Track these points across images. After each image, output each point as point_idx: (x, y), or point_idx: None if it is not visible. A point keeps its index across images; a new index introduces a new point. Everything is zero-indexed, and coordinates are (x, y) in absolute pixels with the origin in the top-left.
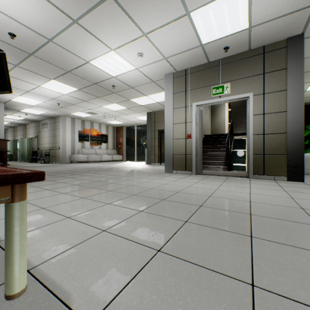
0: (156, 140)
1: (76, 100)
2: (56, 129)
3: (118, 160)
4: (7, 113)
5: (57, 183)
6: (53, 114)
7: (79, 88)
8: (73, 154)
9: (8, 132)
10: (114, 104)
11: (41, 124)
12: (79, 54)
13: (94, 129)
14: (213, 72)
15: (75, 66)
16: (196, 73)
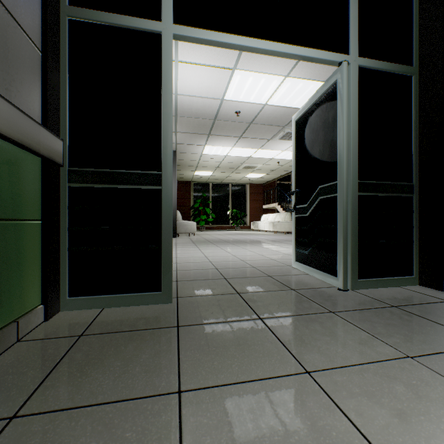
0: None
1: None
2: None
3: None
4: None
5: None
6: None
7: None
8: None
9: None
10: None
11: None
12: None
13: None
14: None
15: None
16: None
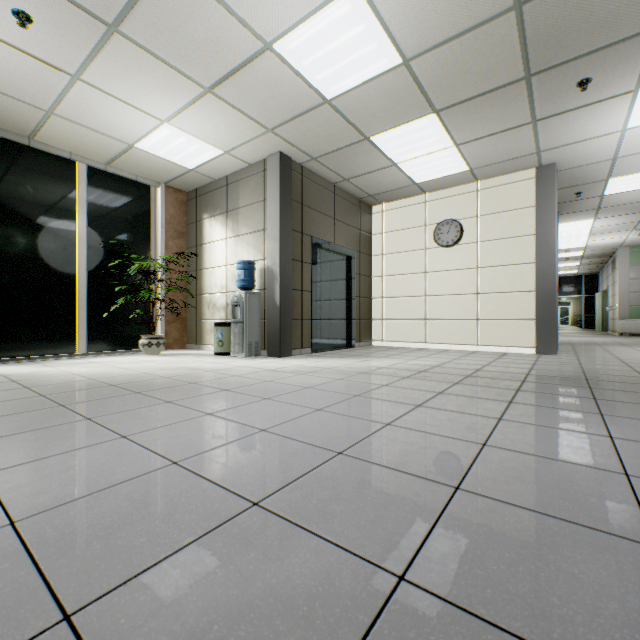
0: (306, 269)
1: None
2: None
3: None
4: None
5: None
6: None
7: None
8: None
9: None
10: (394, 58)
11: None
12: None
13: None
14: None
15: None
16: None
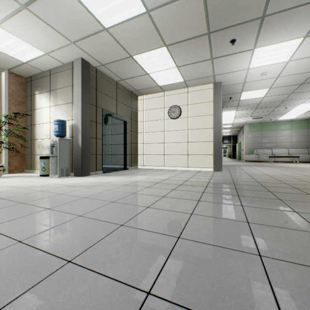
0: (99, 127)
1: None
2: None
3: None
4: None
5: None
6: None
7: None
8: None
9: None
10: (141, 7)
11: None
12: None
13: None
14: None
15: None
16: None
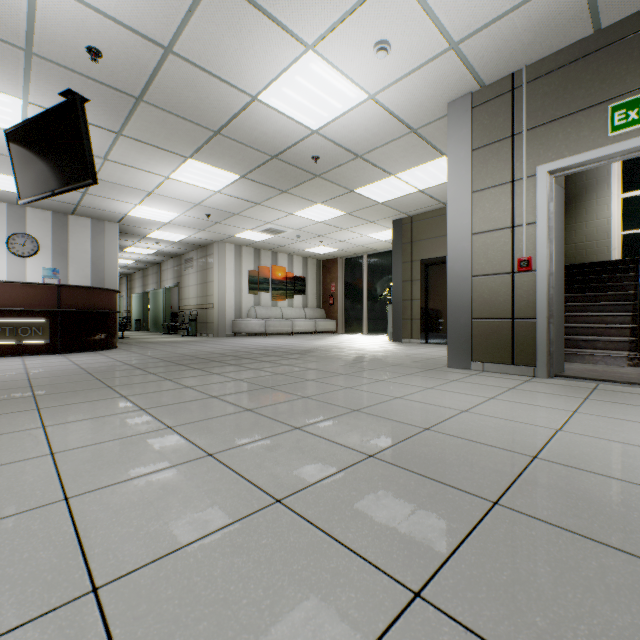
0: (414, 285)
1: (239, 204)
2: (208, 269)
3: (328, 330)
4: (127, 243)
5: (177, 390)
6: (202, 239)
7: (243, 173)
8: (239, 319)
9: (135, 280)
10: (318, 205)
11: (184, 260)
12: (232, 77)
13: (278, 266)
14: (616, 58)
15: (228, 115)
16: (551, 76)
